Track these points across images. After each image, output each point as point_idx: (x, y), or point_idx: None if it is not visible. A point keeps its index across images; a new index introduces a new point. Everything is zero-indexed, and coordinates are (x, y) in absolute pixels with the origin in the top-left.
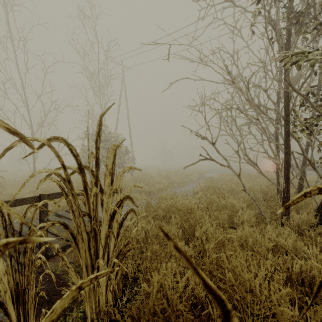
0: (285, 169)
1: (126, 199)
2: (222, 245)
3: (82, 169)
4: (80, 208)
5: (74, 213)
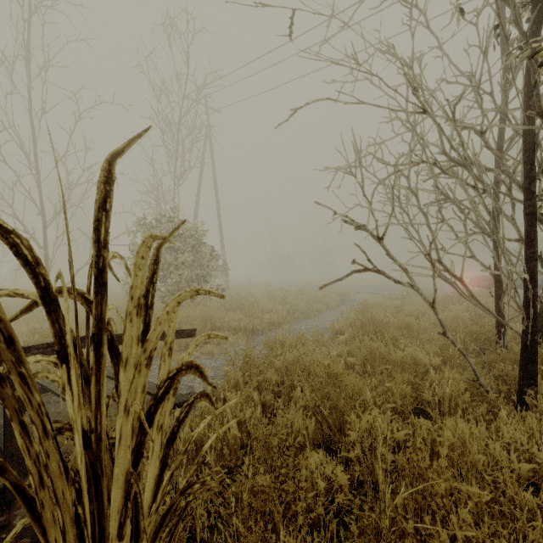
0: (526, 290)
1: (185, 373)
2: (419, 479)
3: (52, 302)
4: (45, 409)
5: (27, 427)
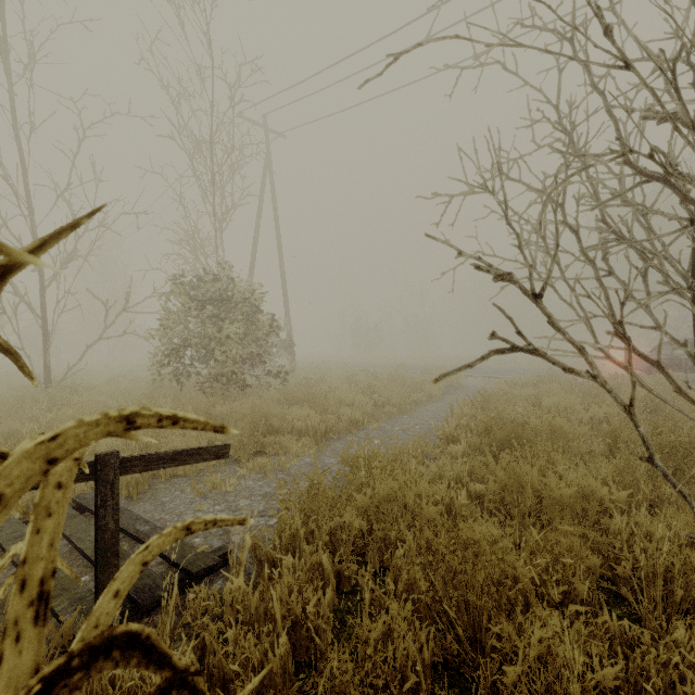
0: None
1: (82, 684)
2: None
3: None
4: None
5: None
